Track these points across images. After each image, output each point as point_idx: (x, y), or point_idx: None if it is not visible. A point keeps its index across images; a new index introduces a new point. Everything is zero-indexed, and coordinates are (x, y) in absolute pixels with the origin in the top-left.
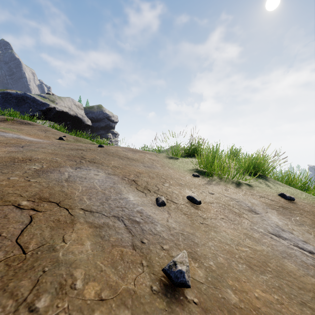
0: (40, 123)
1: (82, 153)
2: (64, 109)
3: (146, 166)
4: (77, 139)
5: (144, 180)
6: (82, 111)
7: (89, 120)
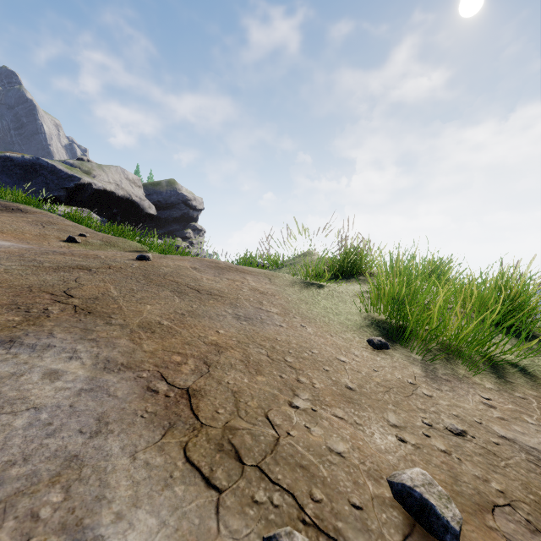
0: (64, 211)
1: (76, 280)
2: (108, 186)
3: (242, 315)
4: (109, 241)
5: (227, 388)
6: (140, 191)
7: (152, 206)
